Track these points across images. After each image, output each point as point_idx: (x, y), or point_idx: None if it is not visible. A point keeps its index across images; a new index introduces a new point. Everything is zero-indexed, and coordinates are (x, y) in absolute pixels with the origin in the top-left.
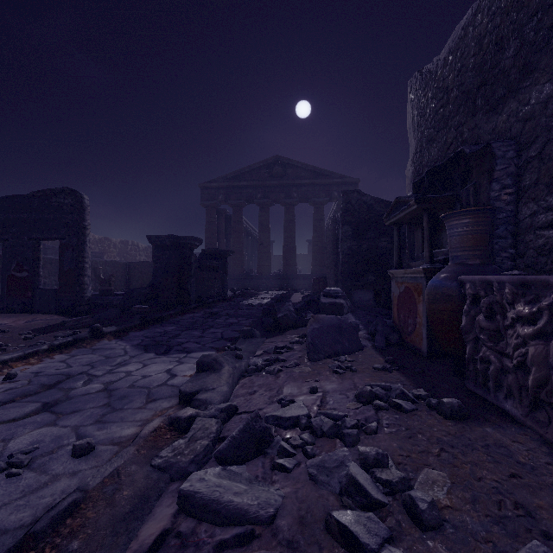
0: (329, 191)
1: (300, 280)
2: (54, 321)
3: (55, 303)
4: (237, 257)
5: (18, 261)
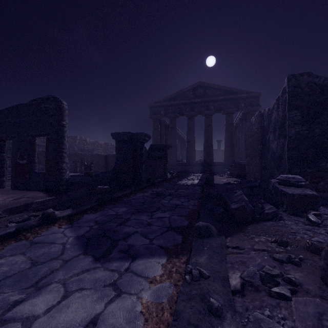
0: (237, 103)
1: (216, 166)
2: (33, 199)
3: (43, 183)
4: (172, 151)
5: (21, 152)
